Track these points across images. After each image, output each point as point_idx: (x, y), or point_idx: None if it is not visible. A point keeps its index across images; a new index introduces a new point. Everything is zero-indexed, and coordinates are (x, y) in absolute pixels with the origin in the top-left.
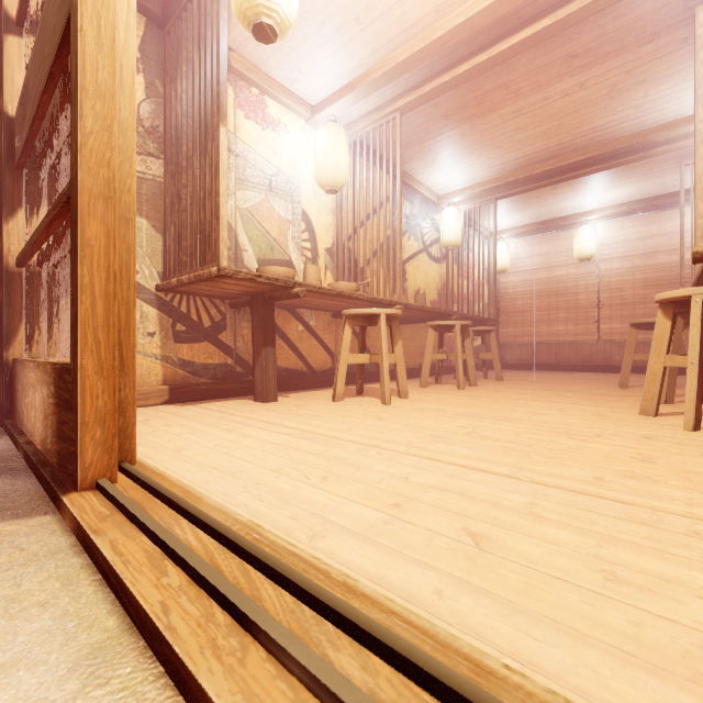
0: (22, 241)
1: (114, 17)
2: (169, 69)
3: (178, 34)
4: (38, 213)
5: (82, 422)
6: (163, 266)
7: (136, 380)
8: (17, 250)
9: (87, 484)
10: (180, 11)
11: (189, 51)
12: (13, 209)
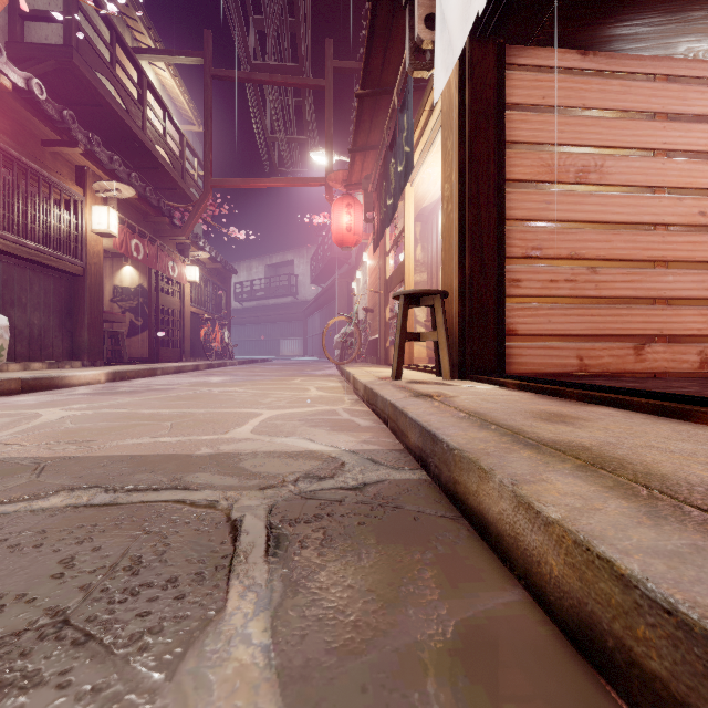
0: (389, 313)
1: (410, 281)
2: (429, 238)
3: (431, 227)
4: (393, 304)
5: (405, 354)
6: (427, 312)
7: (418, 355)
8: (388, 316)
9: (406, 365)
10: (431, 220)
11: (434, 236)
12: (387, 305)
